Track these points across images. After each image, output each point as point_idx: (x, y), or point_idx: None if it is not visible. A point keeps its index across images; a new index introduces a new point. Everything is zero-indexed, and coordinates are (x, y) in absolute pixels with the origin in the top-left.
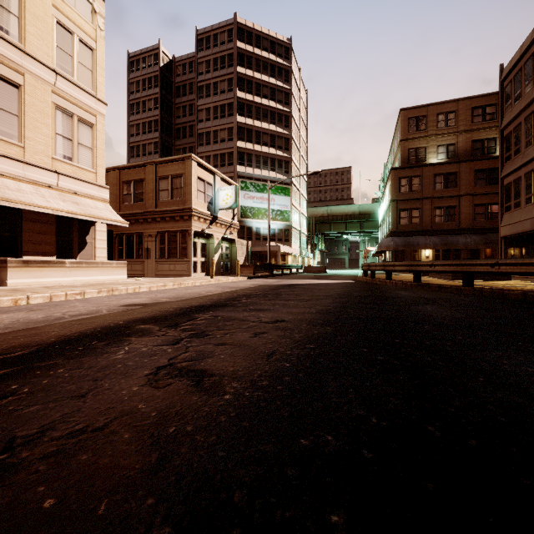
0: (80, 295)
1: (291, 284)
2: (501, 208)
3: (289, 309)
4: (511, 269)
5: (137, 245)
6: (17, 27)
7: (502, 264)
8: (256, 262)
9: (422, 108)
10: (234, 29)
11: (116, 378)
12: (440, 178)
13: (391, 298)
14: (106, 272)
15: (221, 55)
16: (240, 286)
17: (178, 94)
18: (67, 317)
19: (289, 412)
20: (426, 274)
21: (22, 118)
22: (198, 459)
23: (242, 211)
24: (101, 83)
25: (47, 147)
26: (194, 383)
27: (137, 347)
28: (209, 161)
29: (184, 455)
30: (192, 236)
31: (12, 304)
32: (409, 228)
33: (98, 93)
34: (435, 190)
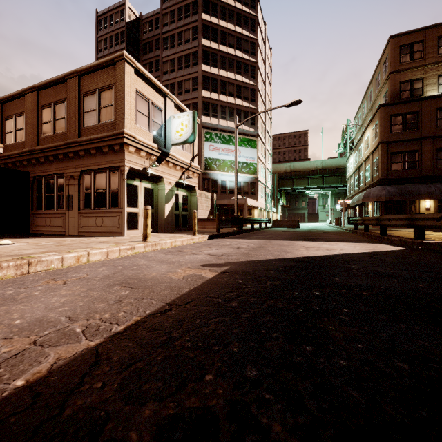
0: None
1: (297, 258)
2: None
3: None
4: None
5: (57, 191)
6: None
7: None
8: (221, 216)
9: (418, 32)
10: None
11: None
12: None
13: None
14: None
15: (185, 3)
16: (173, 276)
17: (145, 51)
18: None
19: None
20: None
21: None
22: None
23: (207, 163)
24: None
25: None
26: None
27: None
28: None
29: None
30: (125, 175)
31: None
32: (403, 174)
33: None
34: (439, 128)
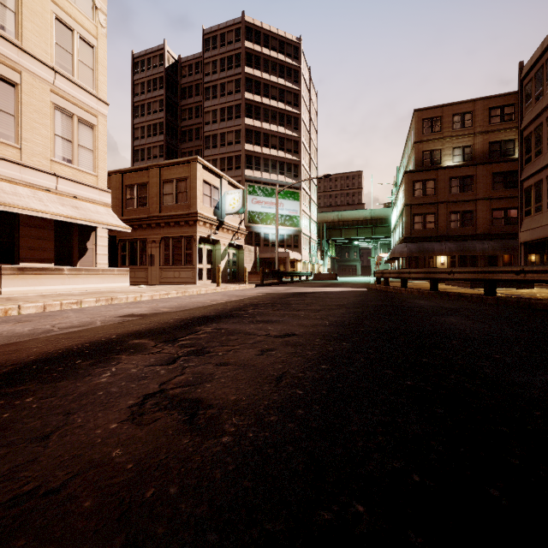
0: (76, 305)
1: (301, 292)
2: (520, 212)
3: (299, 320)
4: (538, 277)
5: (140, 252)
6: (14, 22)
7: (529, 272)
8: (264, 269)
9: (437, 108)
10: (242, 28)
11: (93, 410)
12: (456, 182)
13: (409, 308)
14: (107, 279)
15: (228, 55)
16: (247, 294)
17: (184, 96)
18: (55, 330)
19: (304, 464)
20: (442, 282)
21: (19, 118)
22: (180, 547)
23: (250, 216)
24: (102, 82)
25: (46, 148)
26: (187, 418)
27: (125, 368)
28: (215, 165)
29: (161, 539)
30: (197, 242)
31: (2, 314)
32: (423, 233)
33: (99, 92)
34: (451, 194)
